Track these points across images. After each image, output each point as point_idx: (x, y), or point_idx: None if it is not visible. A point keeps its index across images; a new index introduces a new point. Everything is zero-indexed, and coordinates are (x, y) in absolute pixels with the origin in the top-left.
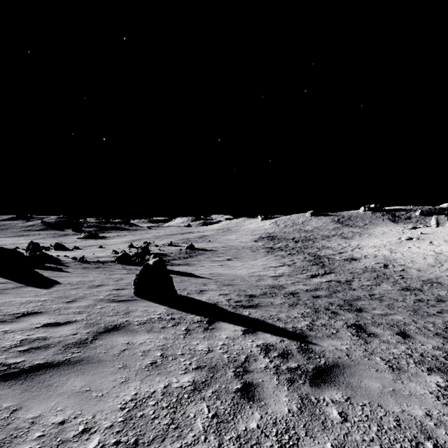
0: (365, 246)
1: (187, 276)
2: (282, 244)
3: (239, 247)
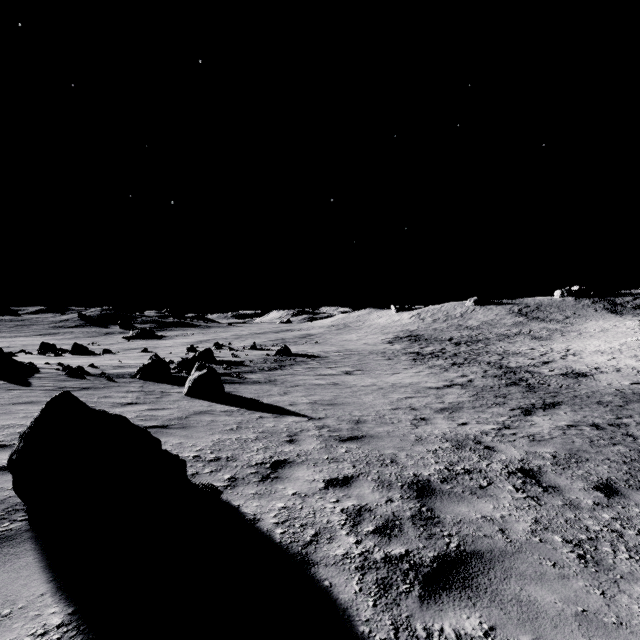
0: (582, 352)
1: (260, 411)
2: (434, 348)
3: (364, 352)
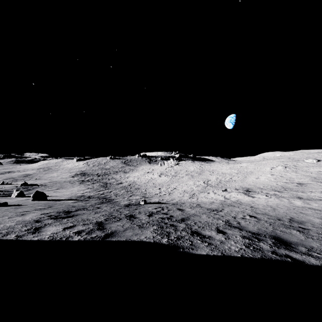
0: (130, 177)
1: None
2: (90, 178)
3: (62, 181)
